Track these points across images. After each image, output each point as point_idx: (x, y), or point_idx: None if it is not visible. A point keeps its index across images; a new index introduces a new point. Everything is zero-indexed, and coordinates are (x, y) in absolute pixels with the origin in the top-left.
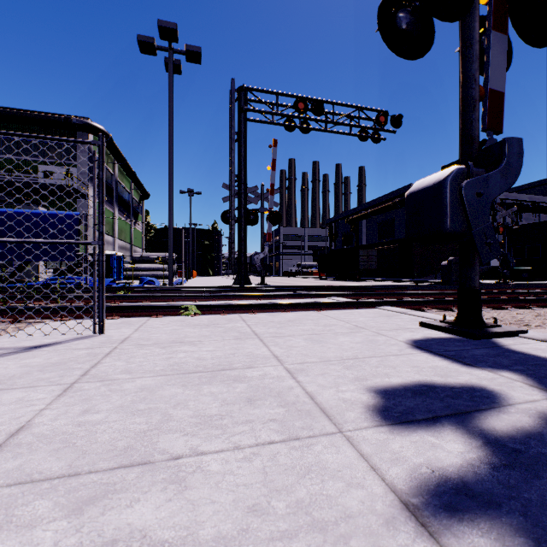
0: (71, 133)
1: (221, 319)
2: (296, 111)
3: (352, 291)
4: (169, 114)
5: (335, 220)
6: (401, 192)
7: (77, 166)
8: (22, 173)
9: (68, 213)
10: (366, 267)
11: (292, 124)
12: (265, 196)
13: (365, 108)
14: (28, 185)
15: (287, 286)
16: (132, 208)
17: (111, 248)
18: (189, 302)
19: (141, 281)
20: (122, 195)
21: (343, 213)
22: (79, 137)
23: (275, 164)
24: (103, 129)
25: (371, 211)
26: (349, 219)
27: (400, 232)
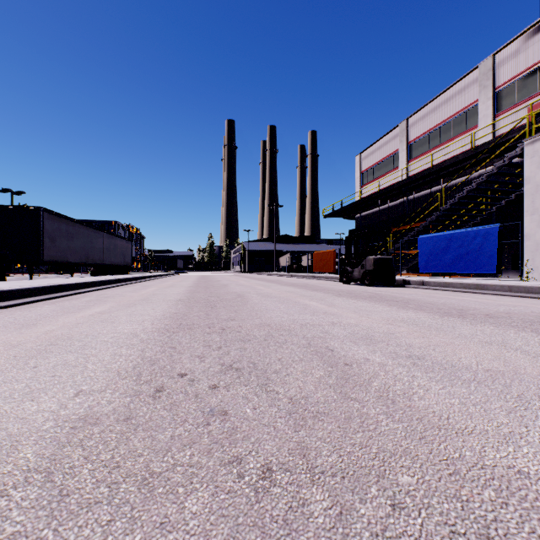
0: None
1: None
2: None
3: None
4: None
5: None
6: None
7: None
8: None
9: None
10: None
11: None
12: None
13: None
14: None
15: None
16: None
17: None
18: None
19: None
20: None
21: None
22: None
23: None
24: None
25: None
26: None
27: None
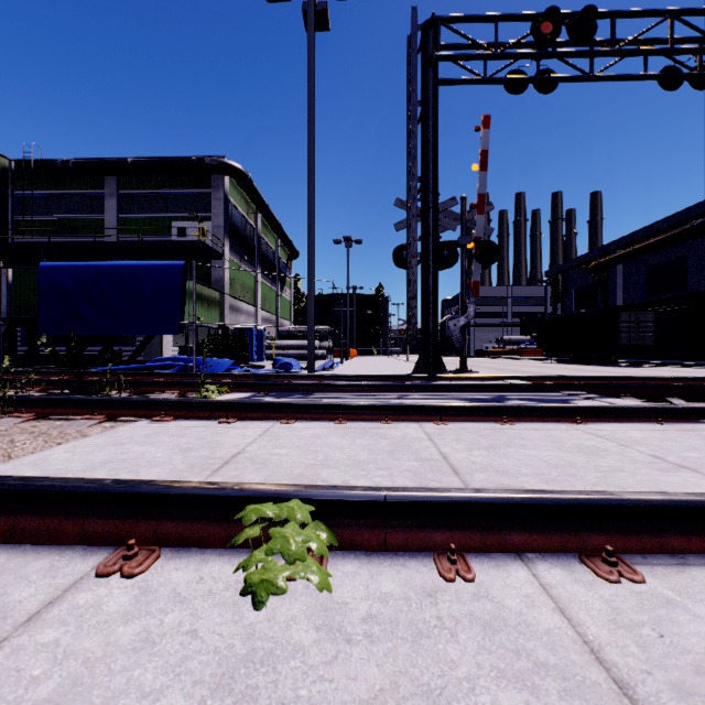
0: (205, 179)
1: (473, 701)
2: (535, 40)
3: (698, 394)
4: (308, 88)
5: (563, 270)
6: (704, 208)
7: (212, 218)
8: (156, 233)
9: (170, 263)
10: (633, 341)
11: (522, 76)
12: (467, 217)
13: (686, 12)
14: (158, 245)
15: (520, 377)
16: (277, 270)
17: (252, 320)
18: (324, 422)
19: (275, 364)
20: (266, 254)
21: (578, 257)
22: (213, 182)
23: (486, 159)
24: (241, 168)
25: (636, 248)
26: (592, 265)
27: (699, 279)
